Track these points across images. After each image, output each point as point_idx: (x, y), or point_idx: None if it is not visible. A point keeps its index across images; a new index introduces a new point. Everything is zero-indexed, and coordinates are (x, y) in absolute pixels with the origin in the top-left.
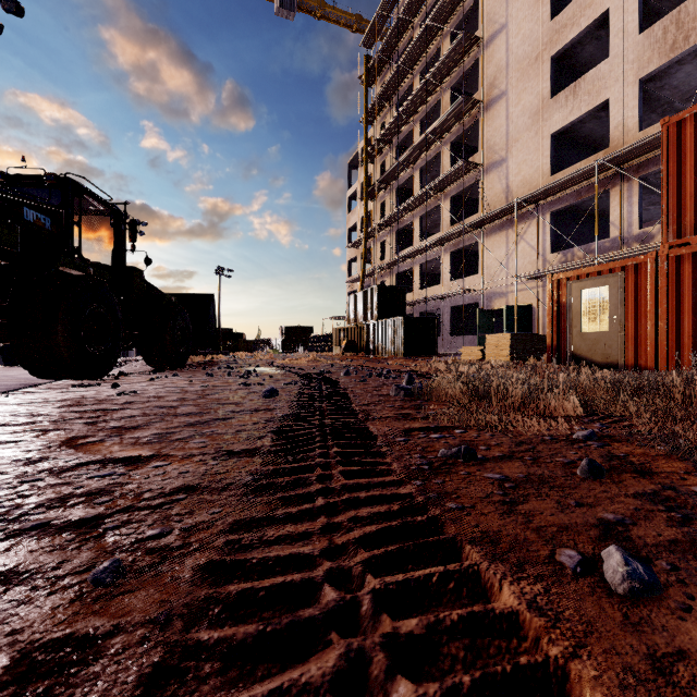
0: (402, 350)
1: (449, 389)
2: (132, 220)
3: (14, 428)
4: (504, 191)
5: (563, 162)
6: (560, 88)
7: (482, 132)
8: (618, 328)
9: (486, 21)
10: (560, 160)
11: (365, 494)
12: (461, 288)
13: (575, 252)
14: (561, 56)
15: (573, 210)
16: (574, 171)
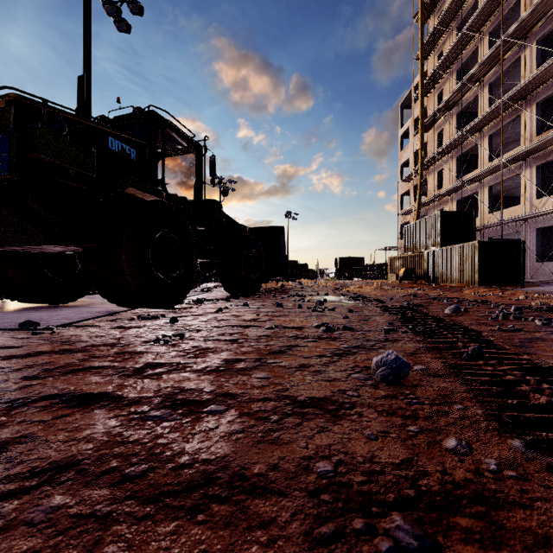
0: (476, 277)
1: None
2: (211, 155)
3: None
4: None
5: None
6: None
7: None
8: None
9: None
10: None
11: None
12: None
13: None
14: None
15: None
16: None
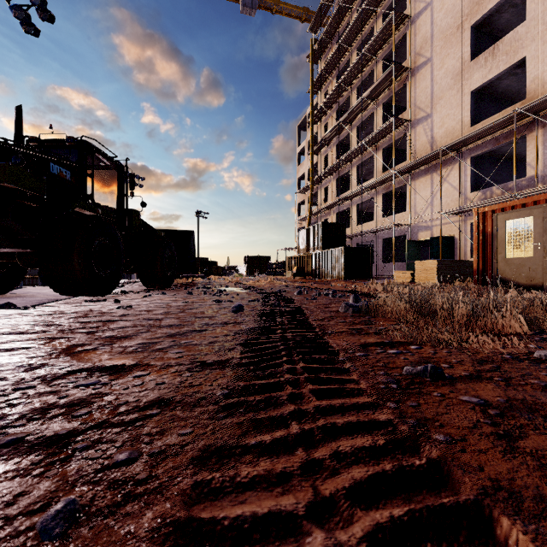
0: (342, 274)
1: (394, 307)
2: (131, 173)
3: (29, 336)
4: (429, 141)
5: (482, 115)
6: (479, 52)
7: (410, 93)
8: (542, 254)
9: (413, 1)
10: (479, 113)
11: (341, 420)
12: (392, 223)
13: (494, 190)
14: (480, 24)
15: (491, 155)
16: (493, 120)
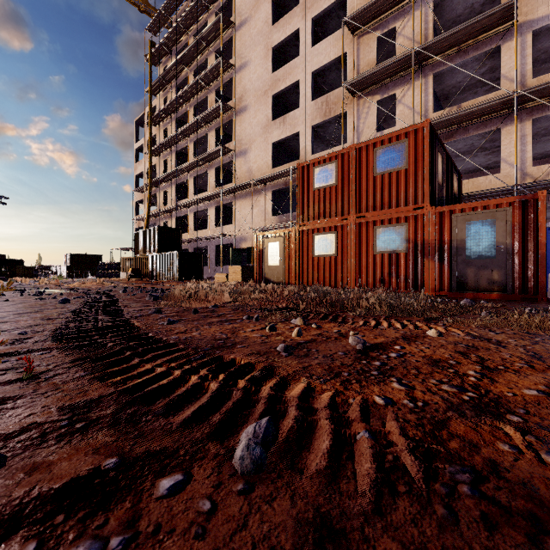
0: (177, 275)
1: (176, 294)
2: None
3: None
4: (248, 171)
5: (280, 161)
6: (278, 115)
7: (235, 129)
8: (282, 264)
9: (237, 55)
10: (278, 159)
11: (109, 319)
12: (220, 233)
13: (284, 217)
14: (278, 96)
15: (285, 191)
16: (281, 170)
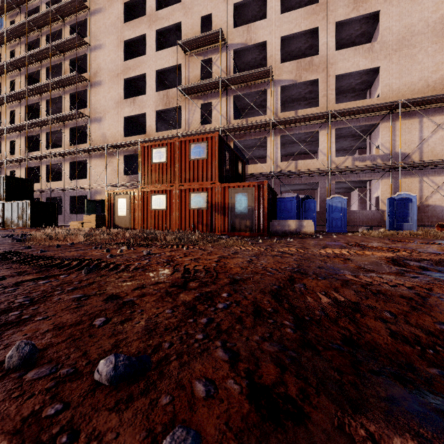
0: (29, 223)
1: (38, 237)
2: None
3: None
4: (102, 136)
5: (131, 132)
6: (129, 95)
7: (90, 98)
8: (129, 214)
9: (92, 35)
10: (129, 130)
11: None
12: (75, 186)
13: (134, 177)
14: (130, 80)
15: (136, 156)
16: (131, 140)
